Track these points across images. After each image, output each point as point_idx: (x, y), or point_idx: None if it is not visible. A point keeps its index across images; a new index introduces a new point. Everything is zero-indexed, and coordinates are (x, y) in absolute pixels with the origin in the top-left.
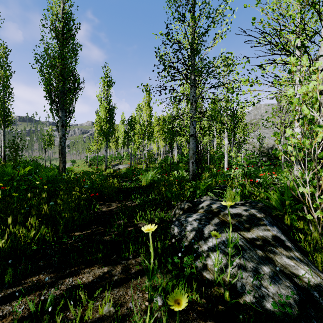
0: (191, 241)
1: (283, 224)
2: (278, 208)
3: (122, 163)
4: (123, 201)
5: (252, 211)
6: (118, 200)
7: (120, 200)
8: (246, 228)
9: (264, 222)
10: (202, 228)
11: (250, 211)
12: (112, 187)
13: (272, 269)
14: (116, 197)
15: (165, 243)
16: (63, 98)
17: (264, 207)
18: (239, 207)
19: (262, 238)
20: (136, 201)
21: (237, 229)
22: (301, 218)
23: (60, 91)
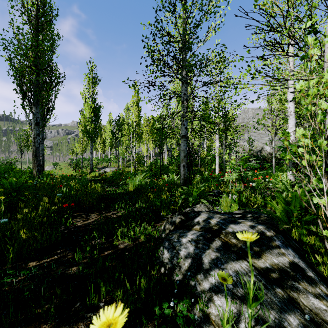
0: (186, 273)
1: (293, 240)
2: (283, 219)
3: (109, 165)
4: (104, 211)
5: (260, 228)
6: (99, 210)
7: (101, 209)
8: (256, 253)
9: (276, 243)
10: (200, 255)
11: (257, 228)
12: (94, 194)
13: (300, 319)
14: (97, 206)
15: (151, 274)
16: (37, 92)
17: (269, 219)
18: (243, 223)
19: (278, 267)
20: (119, 211)
21: (245, 256)
22: (312, 232)
23: (33, 84)
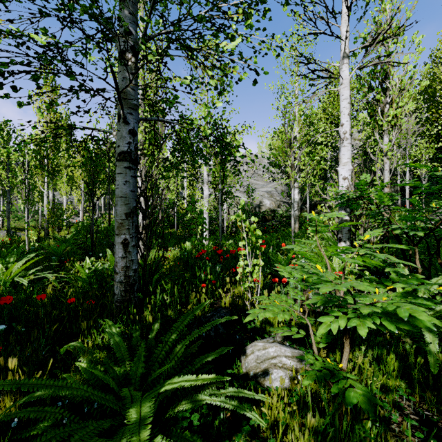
0: None
1: None
2: None
3: (1, 226)
4: None
5: None
6: None
7: None
8: None
9: None
10: None
11: None
12: None
13: None
14: None
15: None
16: None
17: None
18: None
19: None
20: None
21: None
22: None
23: None
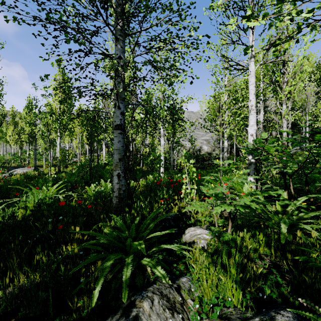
0: None
1: None
2: None
3: (28, 164)
4: None
5: None
6: None
7: None
8: None
9: None
10: None
11: None
12: None
13: None
14: None
15: None
16: None
17: None
18: None
19: None
20: None
21: None
22: None
23: None
